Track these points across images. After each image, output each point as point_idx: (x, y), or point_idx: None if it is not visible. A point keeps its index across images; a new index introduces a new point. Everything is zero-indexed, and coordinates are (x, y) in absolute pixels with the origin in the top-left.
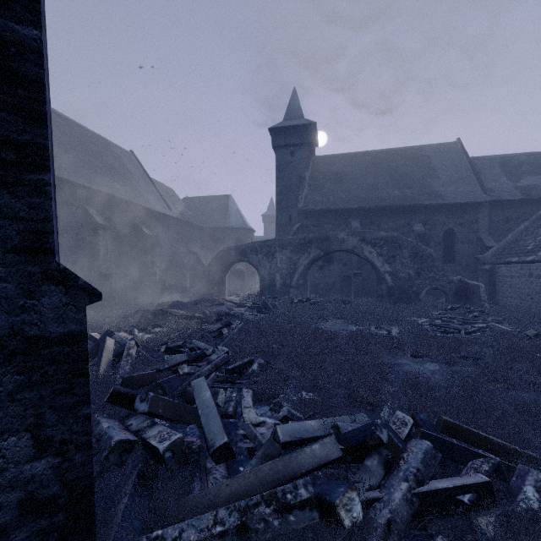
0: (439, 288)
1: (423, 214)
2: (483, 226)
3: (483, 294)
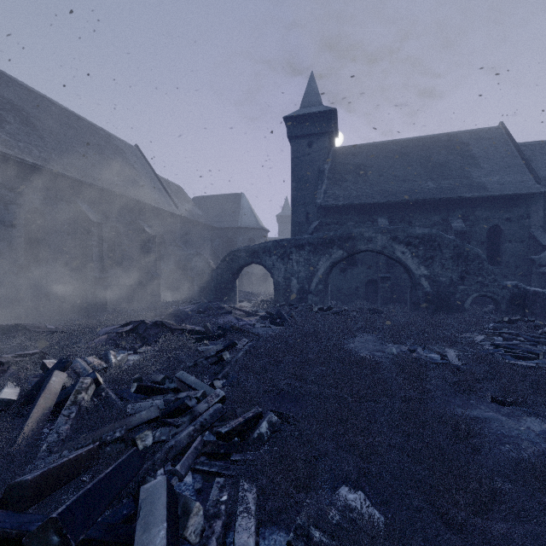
0: (488, 295)
1: (462, 208)
2: (537, 222)
3: None
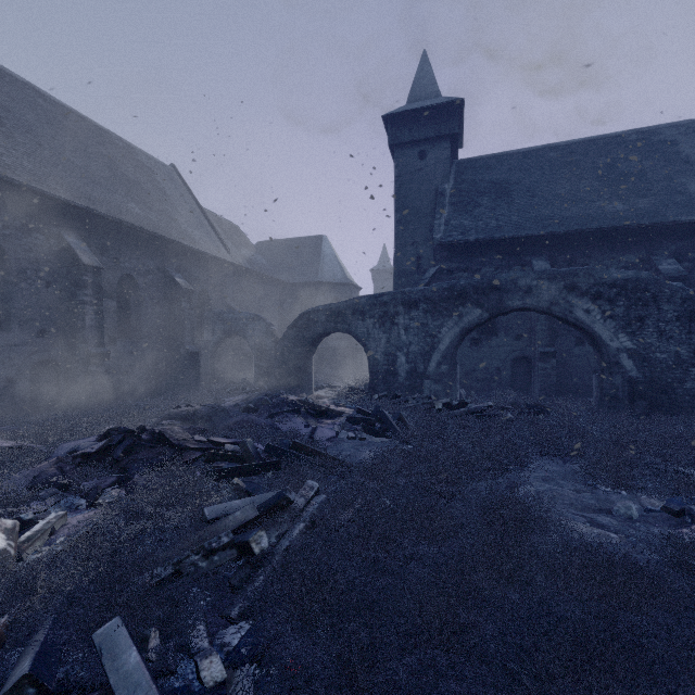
0: None
1: (675, 241)
2: None
3: None
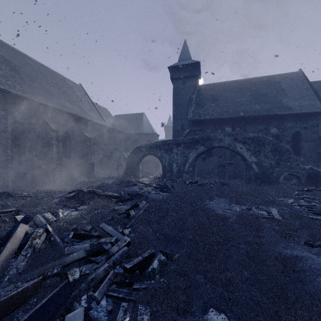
0: (294, 174)
1: (276, 121)
2: None
3: None
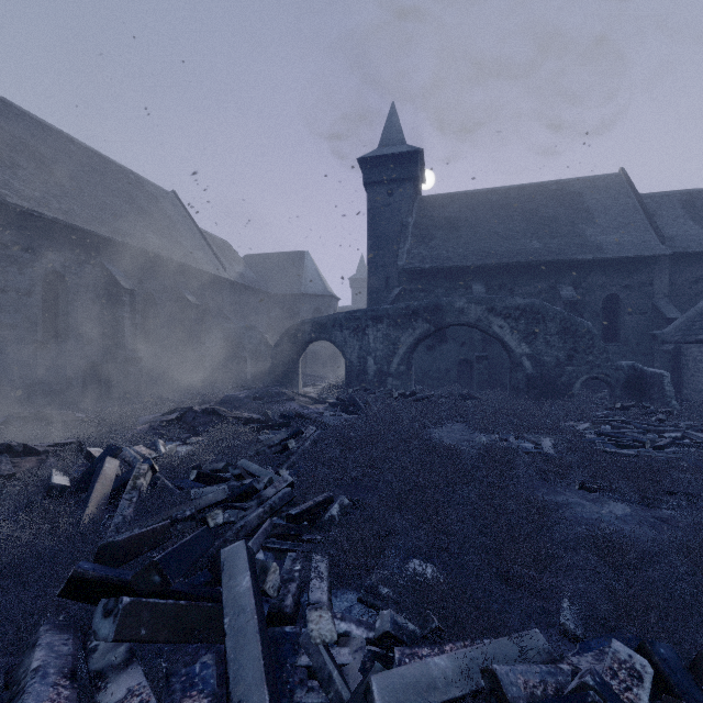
0: (600, 378)
1: (573, 273)
2: (661, 290)
3: (668, 387)
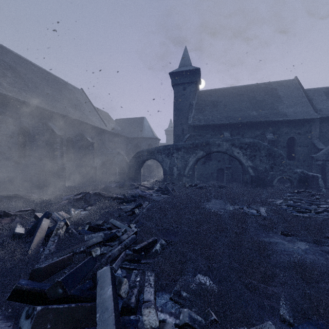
0: (286, 177)
1: (272, 127)
2: (315, 135)
3: (320, 182)
